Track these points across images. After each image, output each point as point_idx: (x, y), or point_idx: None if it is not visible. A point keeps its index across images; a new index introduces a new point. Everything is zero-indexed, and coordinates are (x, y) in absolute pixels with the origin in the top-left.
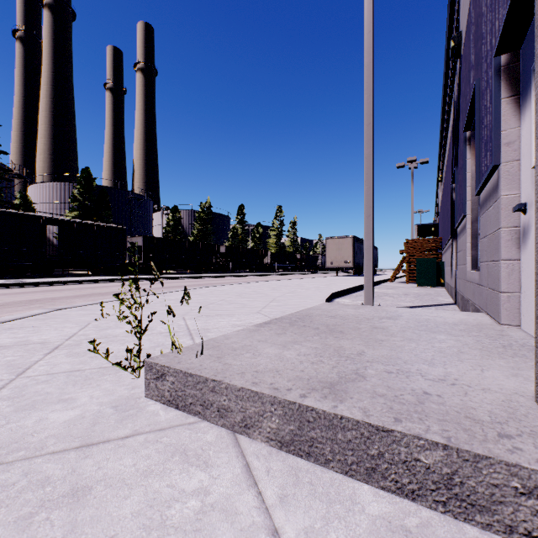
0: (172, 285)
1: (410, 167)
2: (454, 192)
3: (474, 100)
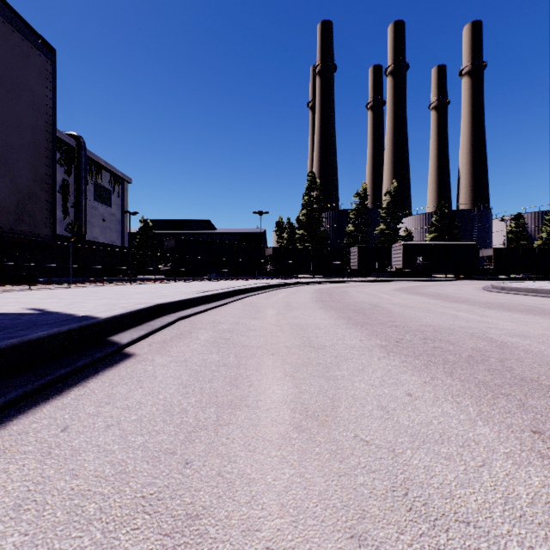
0: None
1: None
2: None
3: None
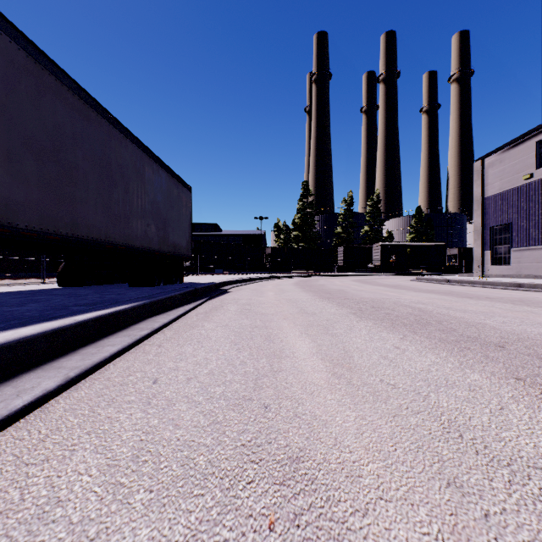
0: None
1: None
2: None
3: None
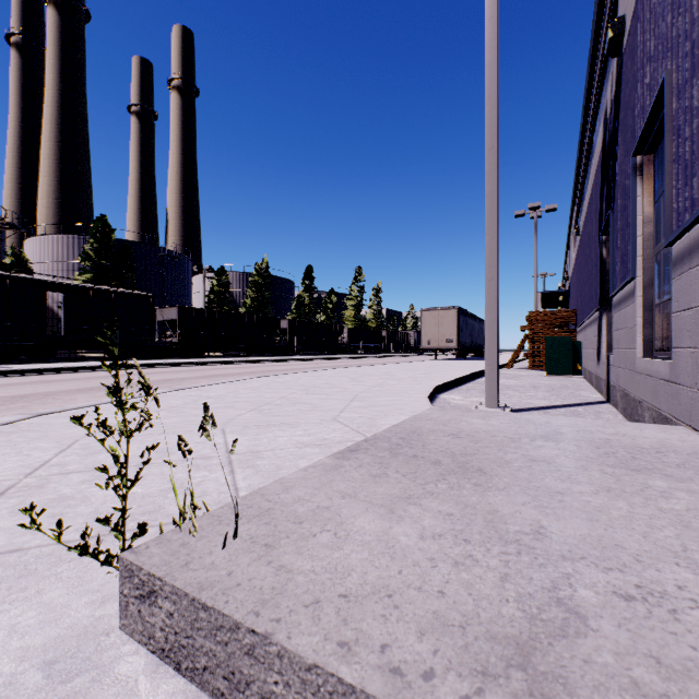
0: (216, 373)
1: (532, 216)
2: (604, 246)
3: (657, 105)
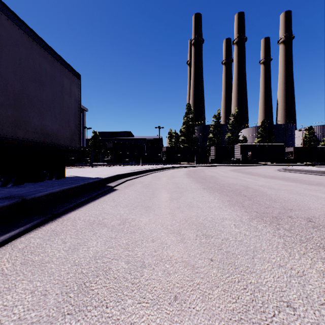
0: None
1: None
2: None
3: None
